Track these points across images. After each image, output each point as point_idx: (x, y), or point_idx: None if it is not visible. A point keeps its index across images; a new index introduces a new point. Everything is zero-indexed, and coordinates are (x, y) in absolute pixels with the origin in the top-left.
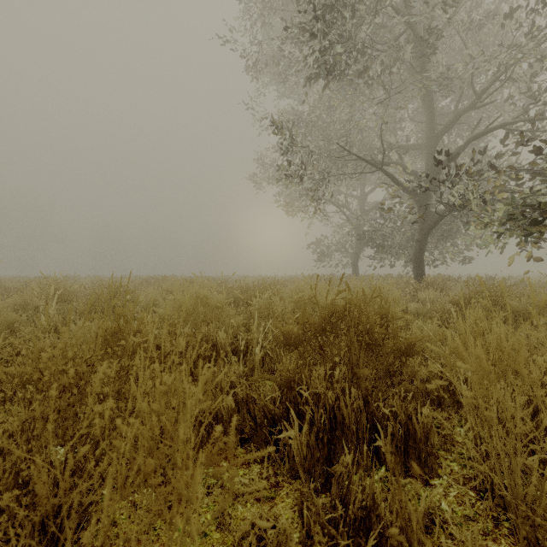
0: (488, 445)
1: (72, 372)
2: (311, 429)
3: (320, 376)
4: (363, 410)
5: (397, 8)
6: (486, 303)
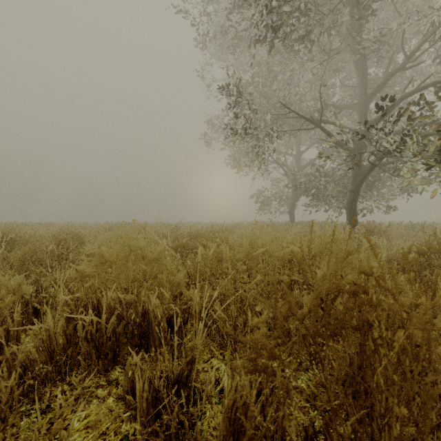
0: None
1: None
2: None
3: None
4: None
5: None
6: None
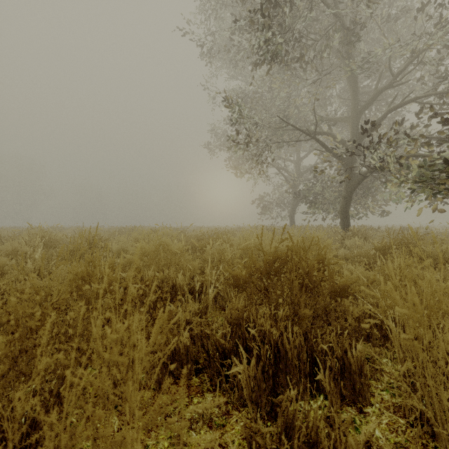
0: (415, 377)
1: (38, 315)
2: (258, 362)
3: (265, 315)
4: (304, 346)
5: (328, 4)
6: (418, 251)
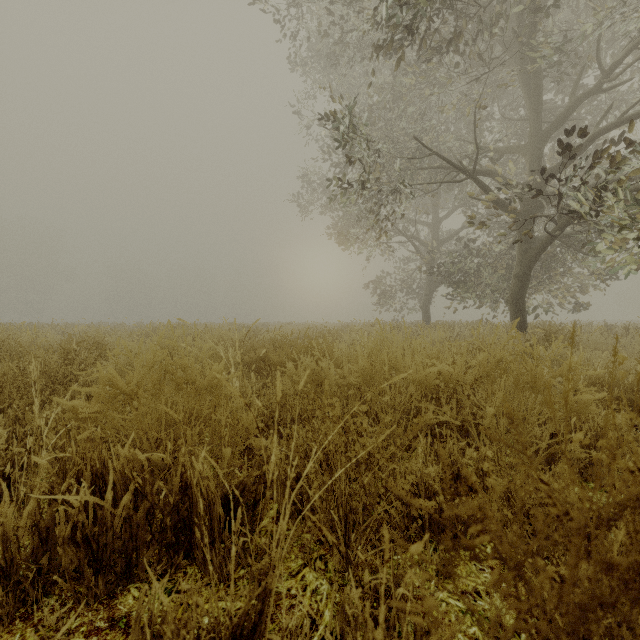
0: None
1: None
2: None
3: None
4: None
5: None
6: None
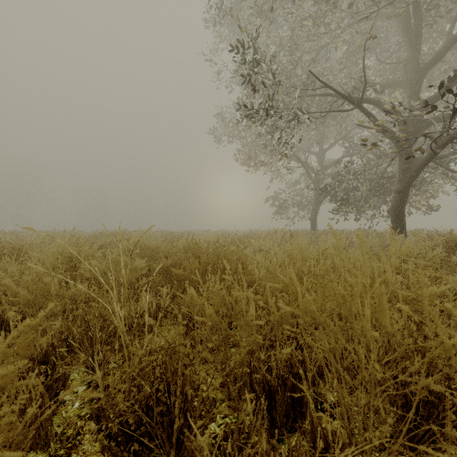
0: None
1: None
2: None
3: None
4: None
5: None
6: None
